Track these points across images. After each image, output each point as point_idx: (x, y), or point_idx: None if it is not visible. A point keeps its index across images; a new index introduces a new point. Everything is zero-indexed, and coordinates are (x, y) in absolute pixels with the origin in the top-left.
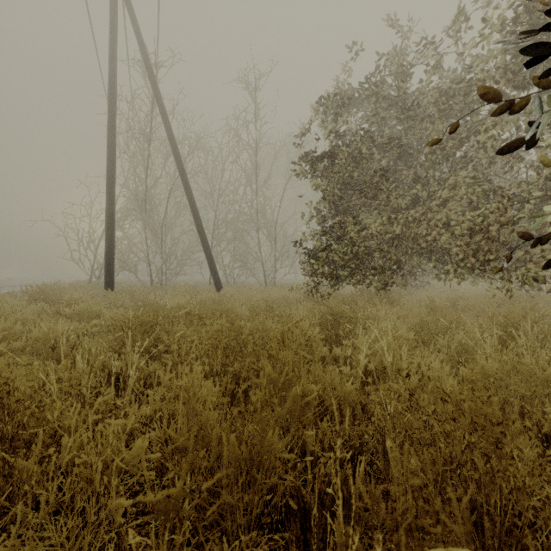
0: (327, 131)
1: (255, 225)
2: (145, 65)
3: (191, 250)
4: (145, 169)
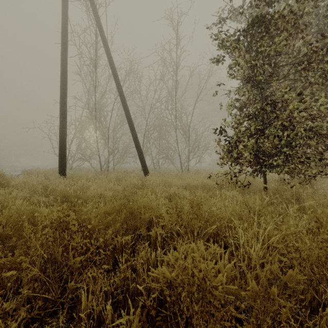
0: (251, 9)
1: (174, 126)
2: (90, 1)
3: (130, 146)
4: (94, 87)
